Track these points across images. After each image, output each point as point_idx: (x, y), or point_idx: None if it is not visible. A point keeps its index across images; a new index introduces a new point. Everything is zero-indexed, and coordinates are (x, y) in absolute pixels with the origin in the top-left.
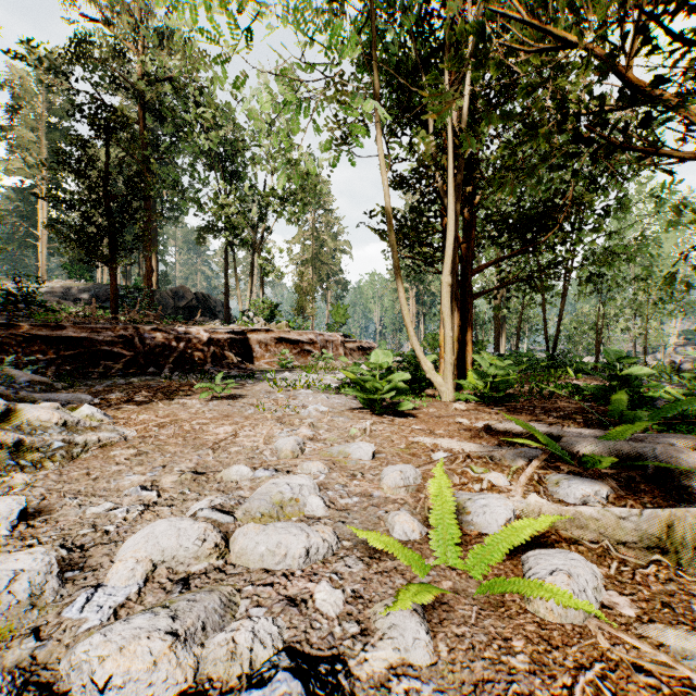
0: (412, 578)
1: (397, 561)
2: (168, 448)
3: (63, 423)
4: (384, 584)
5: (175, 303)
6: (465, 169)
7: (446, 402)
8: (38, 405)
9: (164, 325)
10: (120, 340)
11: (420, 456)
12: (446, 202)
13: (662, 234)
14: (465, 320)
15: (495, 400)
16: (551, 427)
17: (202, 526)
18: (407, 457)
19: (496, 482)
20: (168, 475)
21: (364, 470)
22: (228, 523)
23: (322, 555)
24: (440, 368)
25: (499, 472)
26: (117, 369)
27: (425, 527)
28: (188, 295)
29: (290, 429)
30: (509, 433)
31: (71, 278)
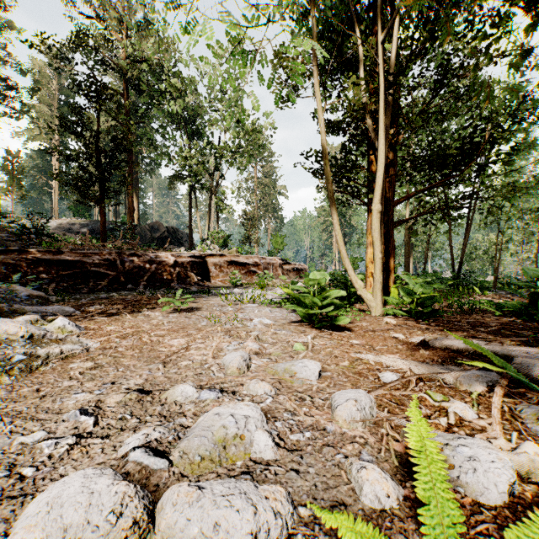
0: None
1: None
2: (123, 361)
3: (30, 336)
4: None
5: (151, 235)
6: (391, 111)
7: (376, 317)
8: (22, 317)
9: (141, 251)
10: (105, 263)
11: (366, 375)
12: (374, 140)
13: None
14: (388, 244)
15: (421, 315)
16: (491, 345)
17: (121, 490)
18: (353, 376)
19: (463, 415)
20: (113, 394)
21: (312, 392)
22: (161, 471)
23: (274, 538)
24: (367, 285)
25: (460, 400)
26: (103, 285)
27: (400, 487)
28: (161, 228)
29: (238, 342)
30: (448, 349)
31: (75, 217)
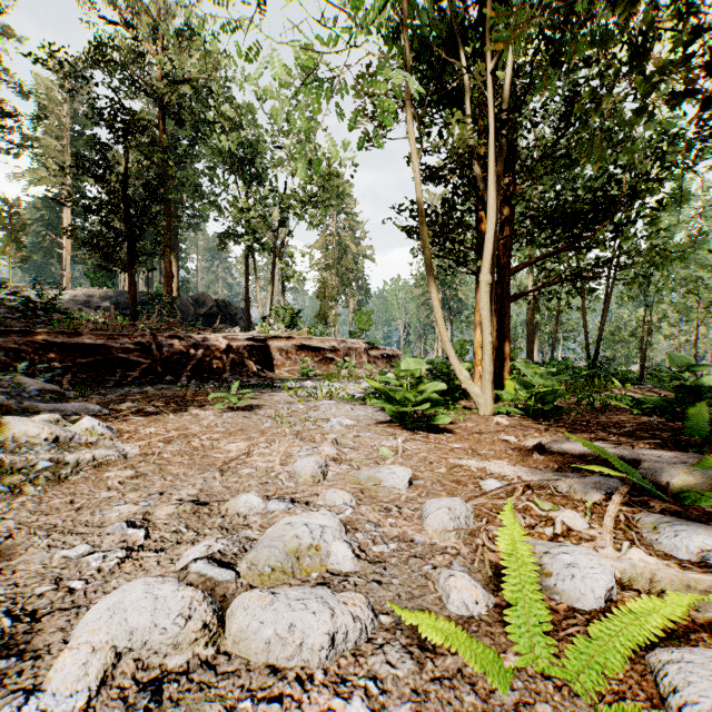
0: (488, 691)
1: (461, 657)
2: (170, 469)
3: (54, 439)
4: (447, 703)
5: (196, 311)
6: (505, 155)
7: (485, 416)
8: (38, 416)
9: (183, 332)
10: (137, 348)
11: (466, 483)
12: (483, 193)
13: (710, 233)
14: (502, 324)
15: (541, 414)
16: (620, 448)
17: (188, 595)
18: (450, 485)
19: (572, 524)
20: (163, 506)
21: (400, 502)
22: (228, 582)
23: (352, 641)
24: (475, 377)
25: (572, 509)
26: (134, 377)
27: (491, 595)
28: (209, 302)
29: (311, 446)
30: (568, 454)
31: (93, 286)
